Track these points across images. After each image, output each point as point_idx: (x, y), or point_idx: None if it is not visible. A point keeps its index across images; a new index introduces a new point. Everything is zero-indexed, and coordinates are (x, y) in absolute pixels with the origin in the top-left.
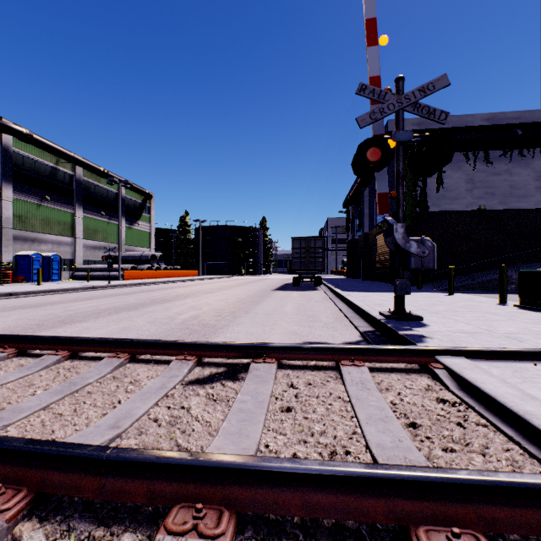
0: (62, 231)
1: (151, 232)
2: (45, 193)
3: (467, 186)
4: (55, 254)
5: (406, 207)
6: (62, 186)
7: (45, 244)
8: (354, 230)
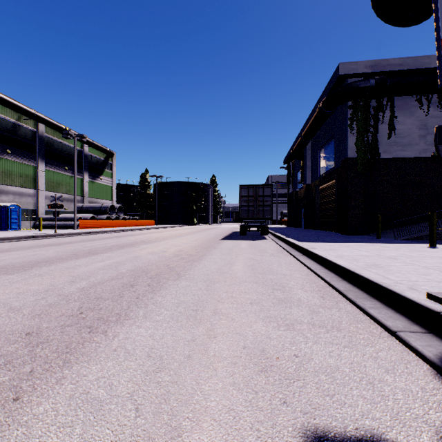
0: (24, 183)
1: (113, 186)
2: (6, 147)
3: (420, 132)
4: (14, 204)
5: (357, 153)
6: (24, 141)
7: (6, 195)
8: (295, 183)
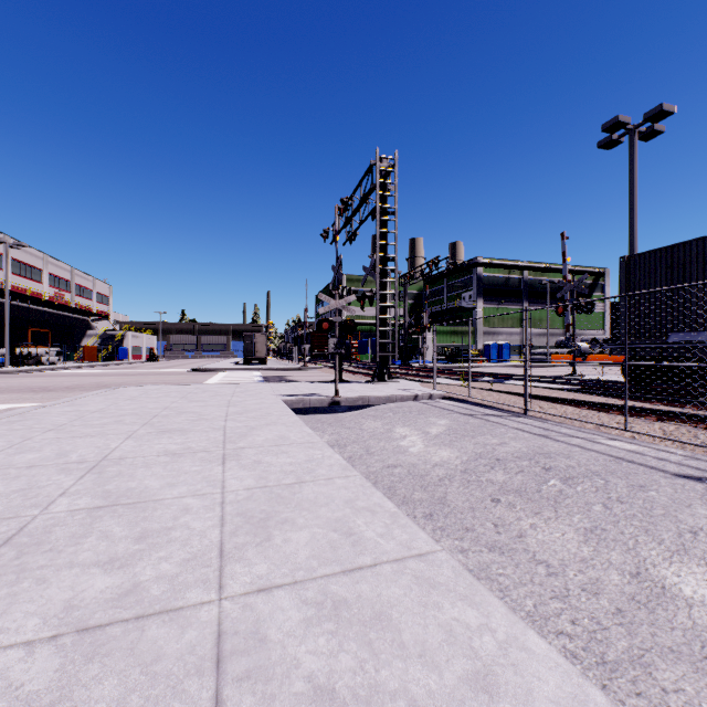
0: (512, 324)
1: (605, 311)
2: (501, 299)
3: None
4: (506, 343)
5: None
6: (513, 289)
7: (501, 335)
8: None
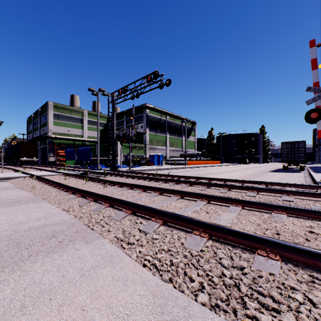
0: (162, 144)
1: (195, 141)
2: (157, 129)
3: None
4: (161, 154)
5: None
6: (162, 125)
7: (157, 150)
8: None
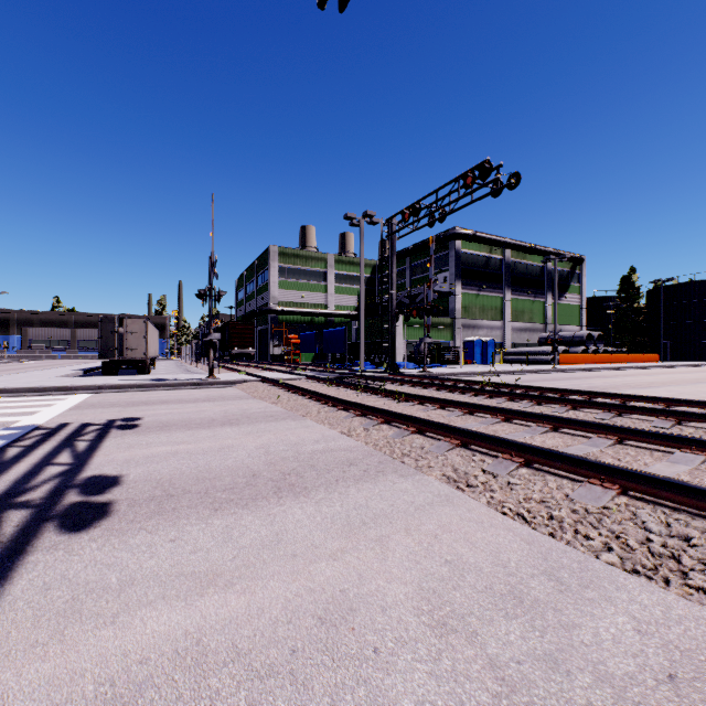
0: (493, 316)
1: (581, 305)
2: (481, 283)
3: None
4: (490, 339)
5: None
6: (494, 272)
7: (481, 330)
8: None
